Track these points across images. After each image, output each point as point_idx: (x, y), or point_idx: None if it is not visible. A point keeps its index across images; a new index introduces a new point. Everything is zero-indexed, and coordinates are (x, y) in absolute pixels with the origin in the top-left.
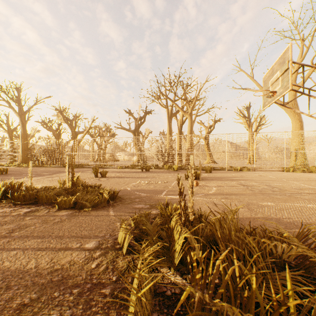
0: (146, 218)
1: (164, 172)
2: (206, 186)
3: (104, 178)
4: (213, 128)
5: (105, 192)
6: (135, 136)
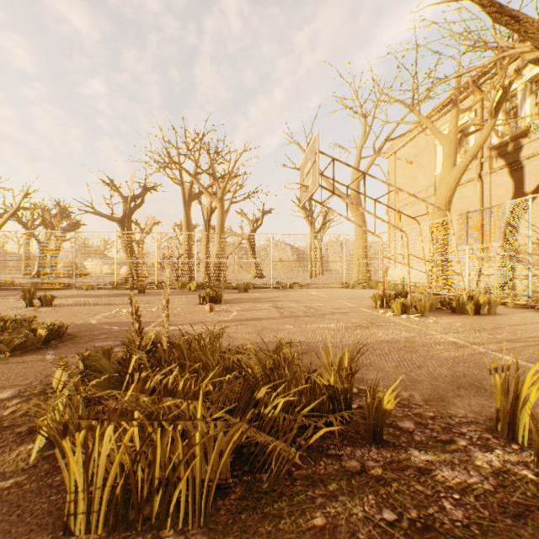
0: (106, 355)
1: (171, 294)
2: (225, 312)
3: (48, 307)
4: (260, 223)
5: (42, 327)
6: (123, 228)
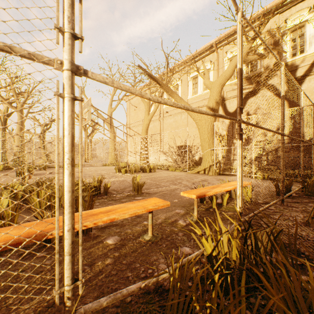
0: None
1: None
2: None
3: None
4: (50, 127)
5: None
6: None
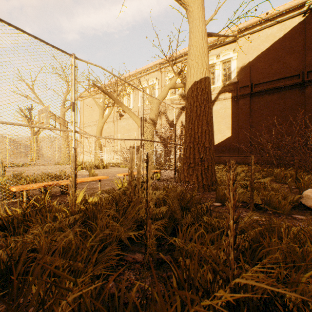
0: None
1: None
2: None
3: None
4: None
5: None
6: None
